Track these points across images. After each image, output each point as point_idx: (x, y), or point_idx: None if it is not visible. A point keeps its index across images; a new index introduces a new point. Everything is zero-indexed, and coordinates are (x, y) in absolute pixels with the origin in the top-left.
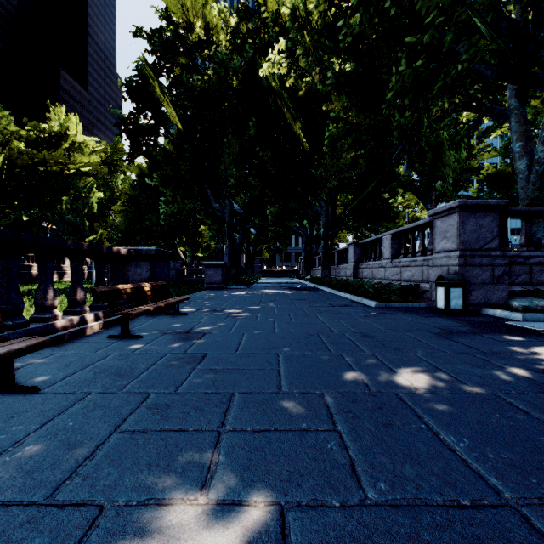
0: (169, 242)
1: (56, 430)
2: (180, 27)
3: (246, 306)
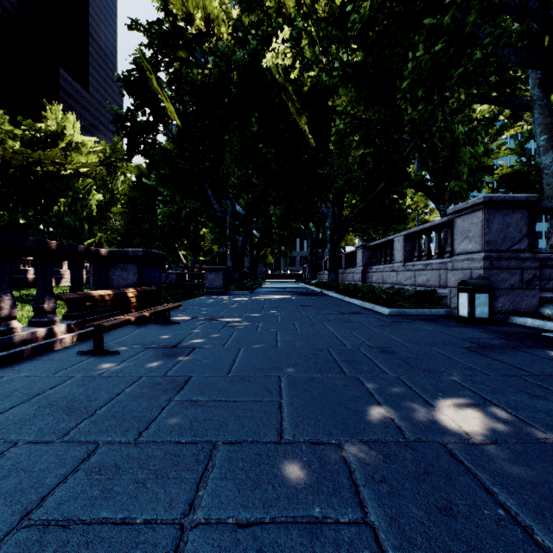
0: (170, 246)
1: None
2: (180, 19)
3: (247, 313)
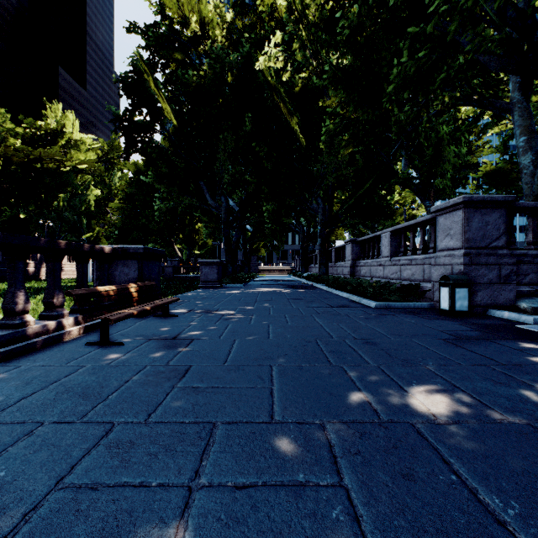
0: (166, 240)
1: None
2: (176, 22)
3: (241, 306)
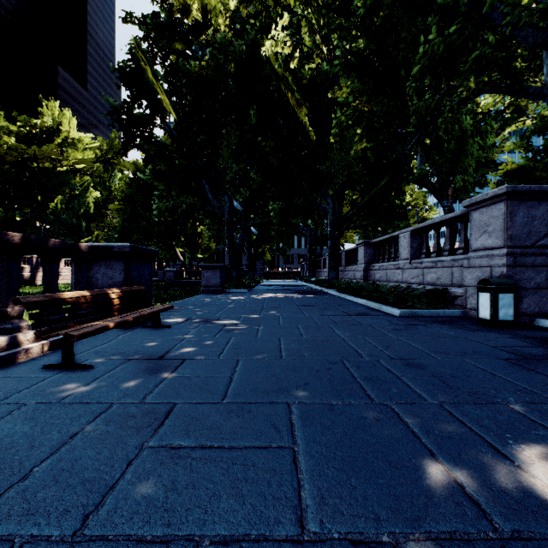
0: (167, 243)
1: None
2: (176, 11)
3: (245, 315)
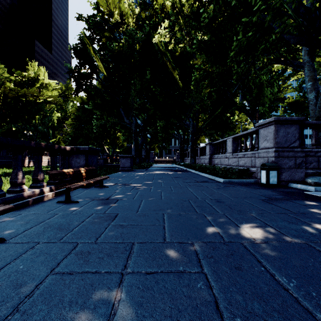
0: (99, 143)
1: (10, 272)
2: (105, 14)
3: (144, 181)
